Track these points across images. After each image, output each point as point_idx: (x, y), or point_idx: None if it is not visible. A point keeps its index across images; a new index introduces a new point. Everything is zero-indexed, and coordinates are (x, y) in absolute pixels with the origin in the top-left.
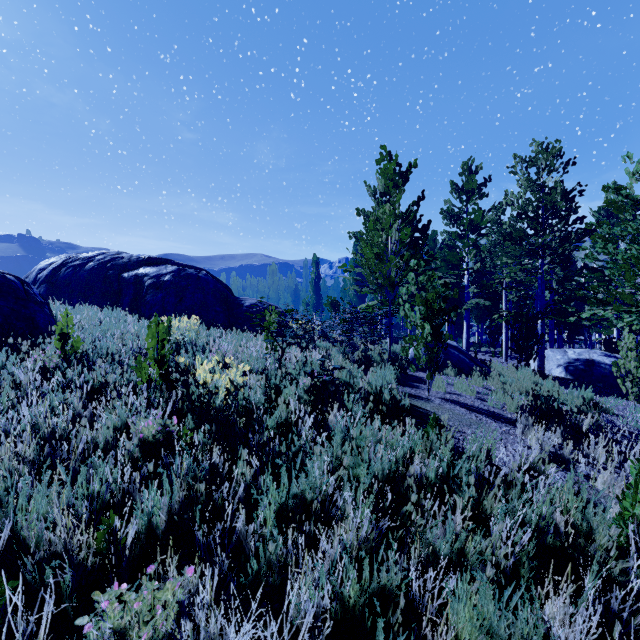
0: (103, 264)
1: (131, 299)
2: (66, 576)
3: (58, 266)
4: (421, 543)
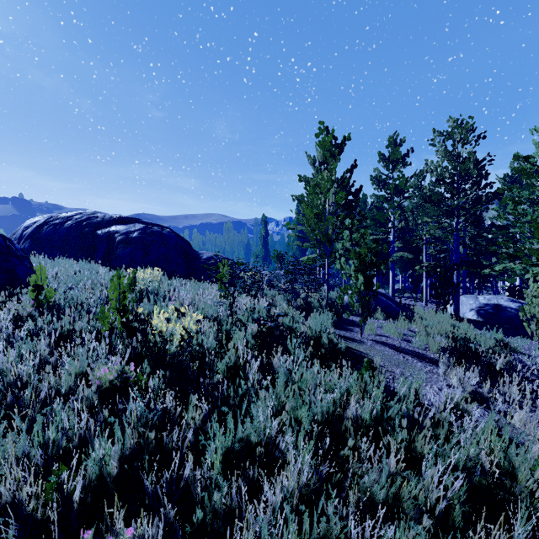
0: (80, 222)
1: (104, 253)
2: (9, 535)
3: (41, 224)
4: (358, 488)
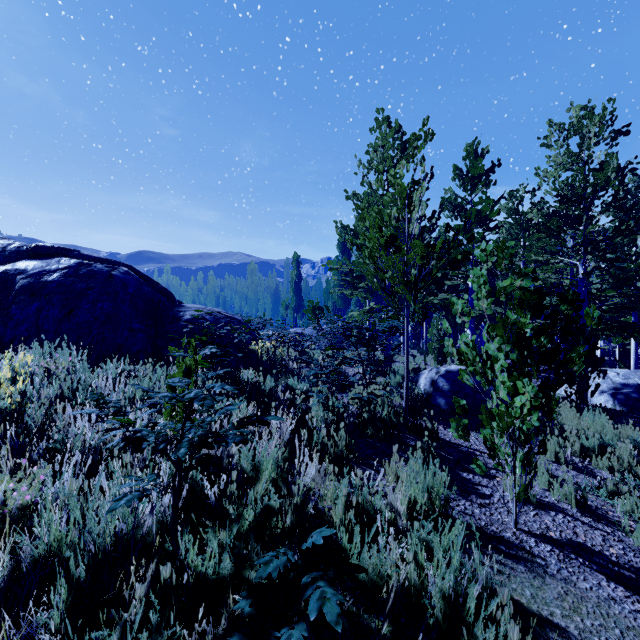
0: None
1: None
2: None
3: None
4: None
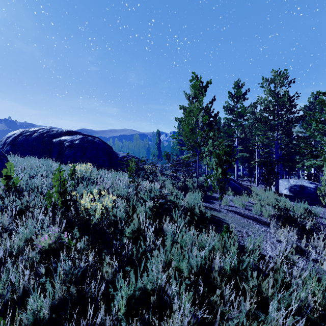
0: (42, 134)
1: (57, 153)
2: None
3: (17, 135)
4: None
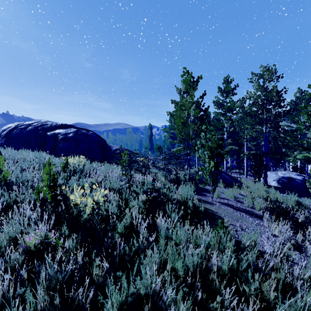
0: (36, 127)
1: (51, 146)
2: None
3: (12, 128)
4: None
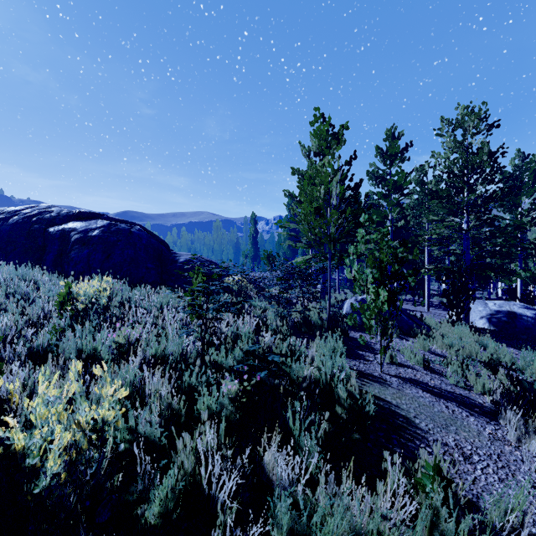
0: (28, 218)
1: (55, 255)
2: None
3: None
4: None
